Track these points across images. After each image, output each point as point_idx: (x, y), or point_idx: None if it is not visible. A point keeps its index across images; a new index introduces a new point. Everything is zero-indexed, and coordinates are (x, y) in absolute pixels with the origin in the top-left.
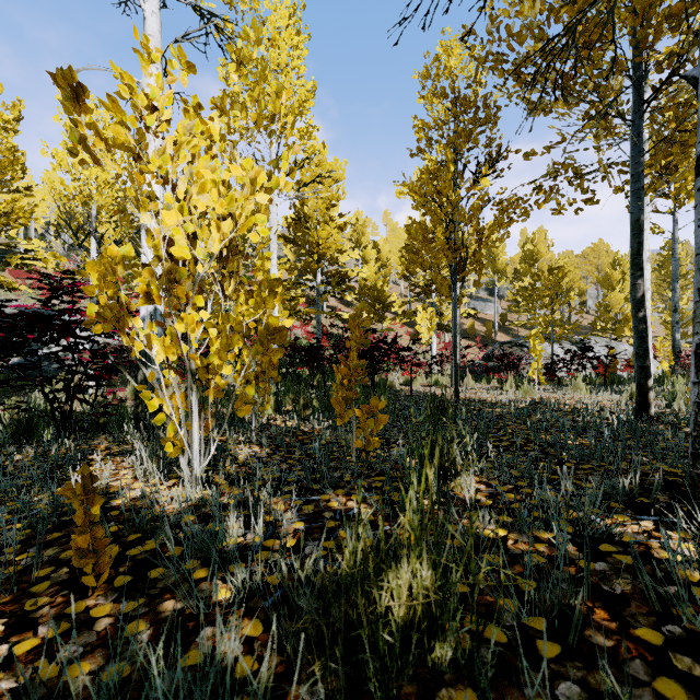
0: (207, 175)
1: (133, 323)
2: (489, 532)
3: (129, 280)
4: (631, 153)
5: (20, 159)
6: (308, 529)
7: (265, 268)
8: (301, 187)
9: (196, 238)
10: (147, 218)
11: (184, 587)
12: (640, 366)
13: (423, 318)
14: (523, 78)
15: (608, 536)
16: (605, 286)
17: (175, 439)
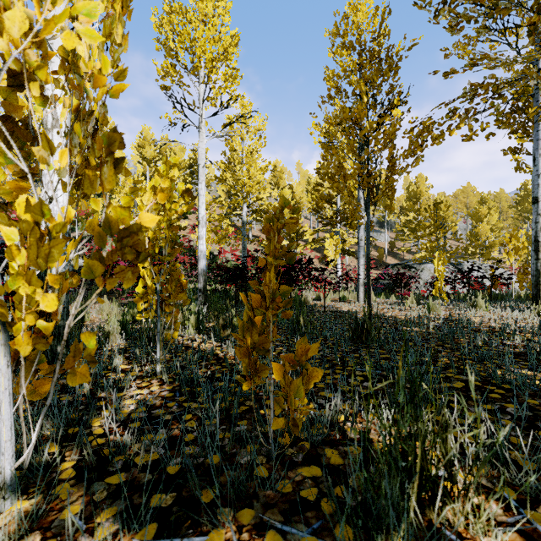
0: None
1: None
2: None
3: (91, 213)
4: None
5: None
6: None
7: (168, 174)
8: (226, 126)
9: (16, 89)
10: None
11: None
12: None
13: (330, 244)
14: None
15: None
16: (475, 219)
17: None
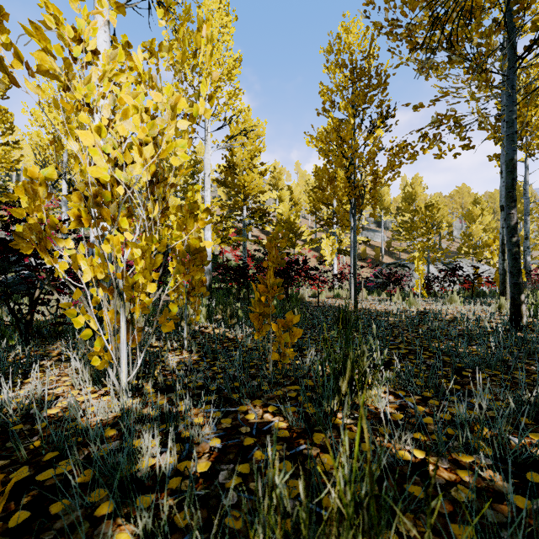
0: (128, 100)
1: (65, 244)
2: (406, 453)
3: None
4: (506, 103)
5: (9, 119)
6: (224, 448)
7: (194, 199)
8: (229, 139)
9: (125, 166)
10: (74, 144)
11: (82, 529)
12: (514, 283)
13: (327, 245)
14: (414, 41)
15: (531, 461)
16: (468, 219)
17: (103, 353)
